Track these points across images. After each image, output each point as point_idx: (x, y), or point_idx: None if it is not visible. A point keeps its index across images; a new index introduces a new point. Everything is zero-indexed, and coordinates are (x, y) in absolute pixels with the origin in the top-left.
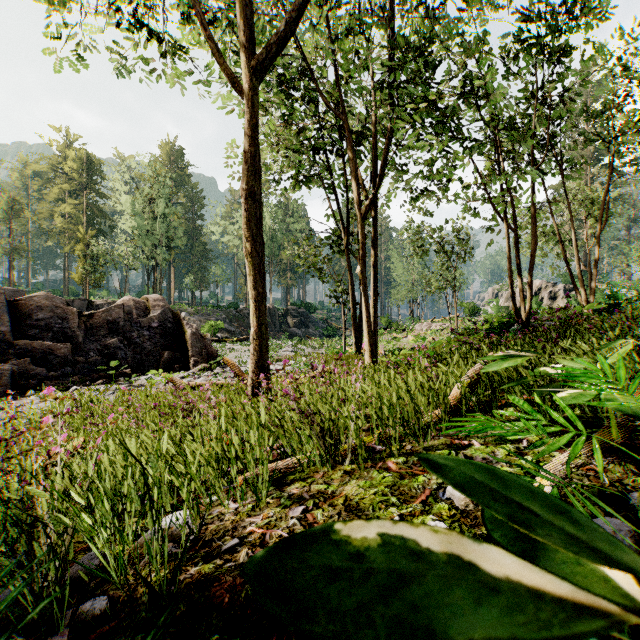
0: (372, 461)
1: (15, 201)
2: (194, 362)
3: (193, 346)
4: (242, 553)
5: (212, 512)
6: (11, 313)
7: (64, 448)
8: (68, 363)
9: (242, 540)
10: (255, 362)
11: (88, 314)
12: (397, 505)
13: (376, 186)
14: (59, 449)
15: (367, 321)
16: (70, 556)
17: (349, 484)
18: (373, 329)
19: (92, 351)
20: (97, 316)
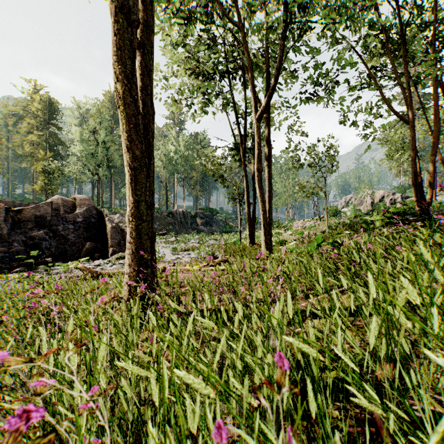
0: None
1: None
2: (112, 251)
3: (112, 238)
4: None
5: None
6: None
7: None
8: None
9: None
10: (132, 252)
11: (17, 210)
12: None
13: (272, 88)
14: None
15: (262, 214)
16: None
17: None
18: (267, 222)
19: (17, 242)
20: (26, 212)
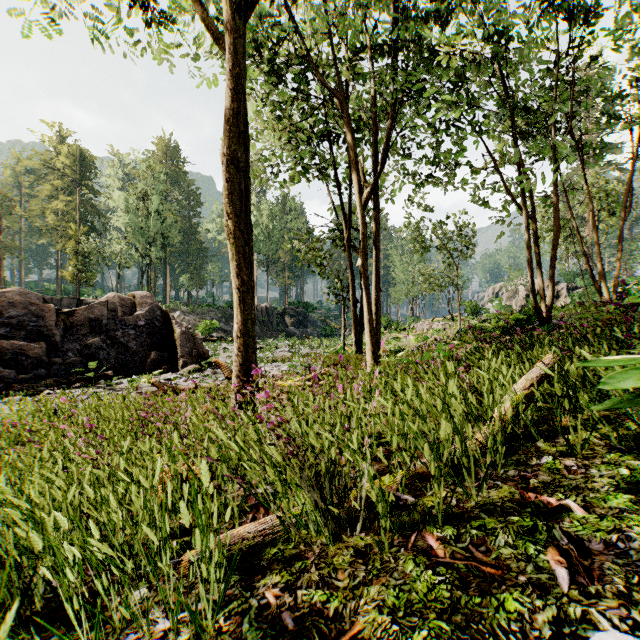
0: (399, 530)
1: (6, 198)
2: (183, 363)
3: (182, 346)
4: None
5: None
6: None
7: None
8: (42, 364)
9: None
10: (239, 365)
11: (68, 311)
12: None
13: (379, 171)
14: None
15: (369, 319)
16: None
17: (366, 593)
18: (375, 327)
19: (71, 351)
20: (78, 314)
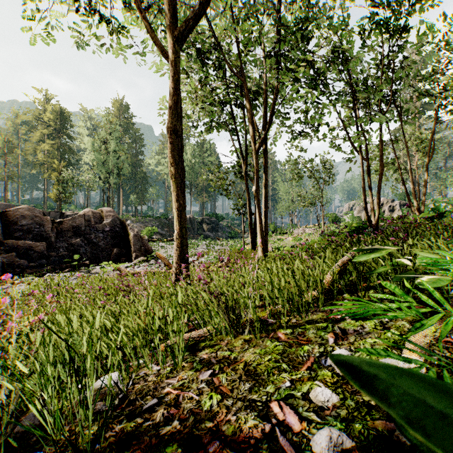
0: (266, 332)
1: (9, 141)
2: (135, 256)
3: (135, 244)
4: (159, 413)
5: (139, 373)
6: (2, 220)
7: (29, 321)
8: (44, 256)
9: (160, 400)
10: (178, 255)
11: (59, 221)
12: (287, 371)
13: (266, 128)
14: (14, 324)
15: (260, 226)
16: (4, 422)
17: (248, 351)
18: (264, 232)
19: (61, 248)
20: (65, 223)
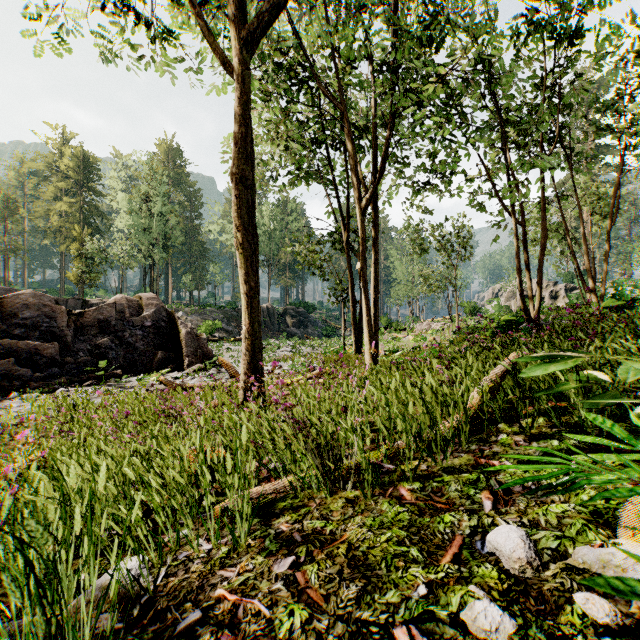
0: (380, 486)
1: (10, 199)
2: (188, 362)
3: (188, 346)
4: None
5: (178, 556)
6: None
7: (15, 465)
8: (56, 364)
9: (206, 613)
10: (247, 363)
11: (78, 313)
12: (420, 561)
13: (377, 179)
14: None
15: (367, 320)
16: None
17: (353, 521)
18: (374, 328)
19: (82, 351)
20: (88, 315)
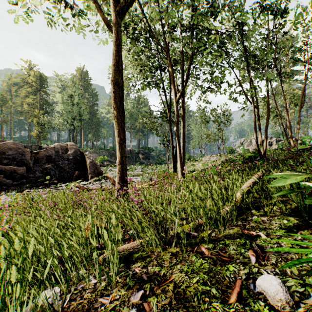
0: (190, 245)
1: (4, 97)
2: (91, 177)
3: (90, 168)
4: None
5: (77, 287)
6: None
7: None
8: (24, 177)
9: None
10: (119, 177)
11: (36, 152)
12: (217, 296)
13: (184, 85)
14: None
15: (179, 155)
16: None
17: (176, 267)
18: (182, 160)
19: (37, 171)
20: (40, 153)
